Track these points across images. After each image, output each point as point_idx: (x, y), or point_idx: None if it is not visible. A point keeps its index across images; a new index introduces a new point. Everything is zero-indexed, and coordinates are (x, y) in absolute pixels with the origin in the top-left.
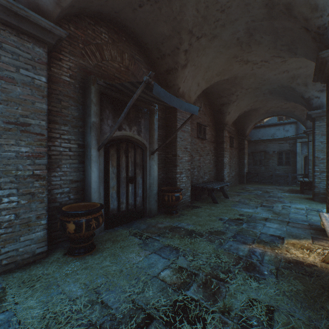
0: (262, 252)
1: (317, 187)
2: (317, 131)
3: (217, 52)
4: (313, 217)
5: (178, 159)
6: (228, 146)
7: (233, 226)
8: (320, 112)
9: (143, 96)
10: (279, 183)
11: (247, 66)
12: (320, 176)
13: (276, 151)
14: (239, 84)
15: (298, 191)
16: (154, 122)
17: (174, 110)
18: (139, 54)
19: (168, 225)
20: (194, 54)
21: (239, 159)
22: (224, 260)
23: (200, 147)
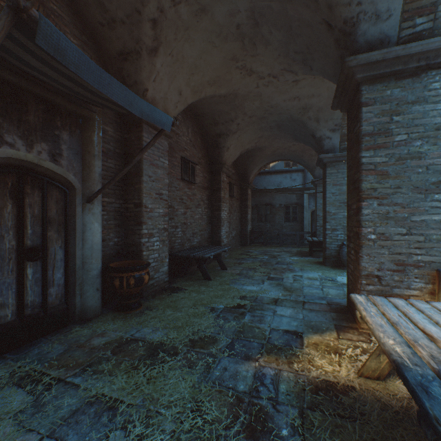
0: (276, 375)
1: (329, 248)
2: (328, 180)
3: (209, 43)
4: (330, 291)
5: (144, 212)
6: (227, 195)
7: (230, 322)
8: (332, 156)
9: (48, 73)
10: (286, 243)
11: (251, 79)
12: (331, 234)
13: (283, 205)
14: (241, 107)
15: (308, 253)
16: (94, 142)
17: (138, 127)
18: (58, 2)
19: (115, 338)
20: (169, 32)
21: (241, 214)
22: (211, 418)
23: (186, 194)
